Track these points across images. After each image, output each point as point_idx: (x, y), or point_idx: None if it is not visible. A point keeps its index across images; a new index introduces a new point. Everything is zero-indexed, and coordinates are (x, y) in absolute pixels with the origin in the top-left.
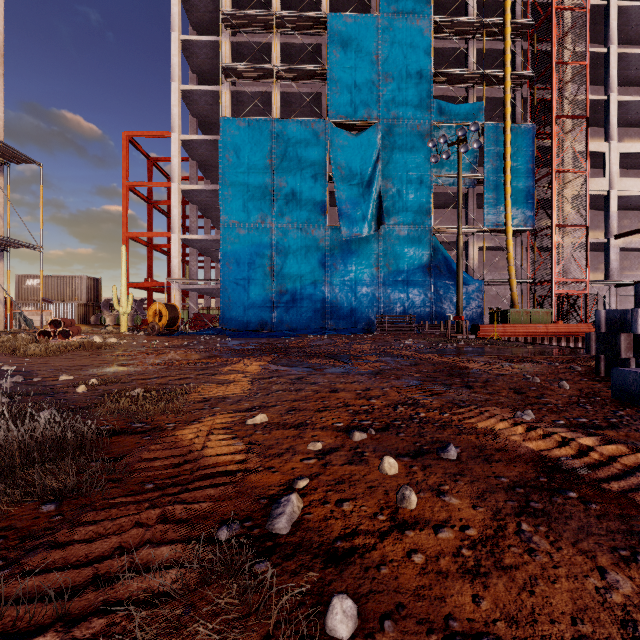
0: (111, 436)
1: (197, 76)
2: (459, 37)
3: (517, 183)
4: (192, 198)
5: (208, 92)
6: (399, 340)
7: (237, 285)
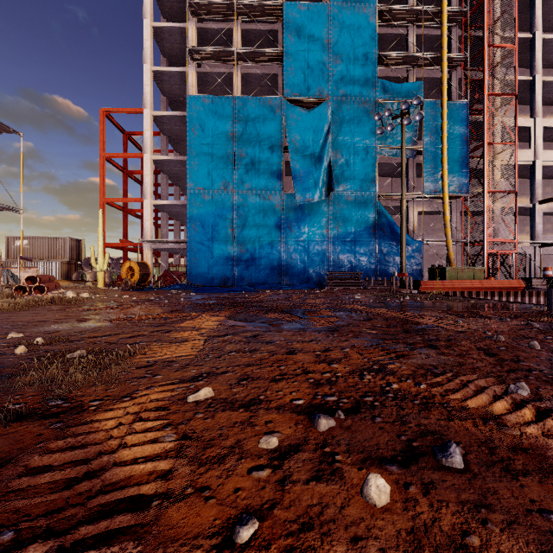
0: (12, 422)
1: (167, 59)
2: (400, 24)
3: (453, 154)
4: (162, 168)
5: (176, 73)
6: (349, 295)
7: (202, 245)
